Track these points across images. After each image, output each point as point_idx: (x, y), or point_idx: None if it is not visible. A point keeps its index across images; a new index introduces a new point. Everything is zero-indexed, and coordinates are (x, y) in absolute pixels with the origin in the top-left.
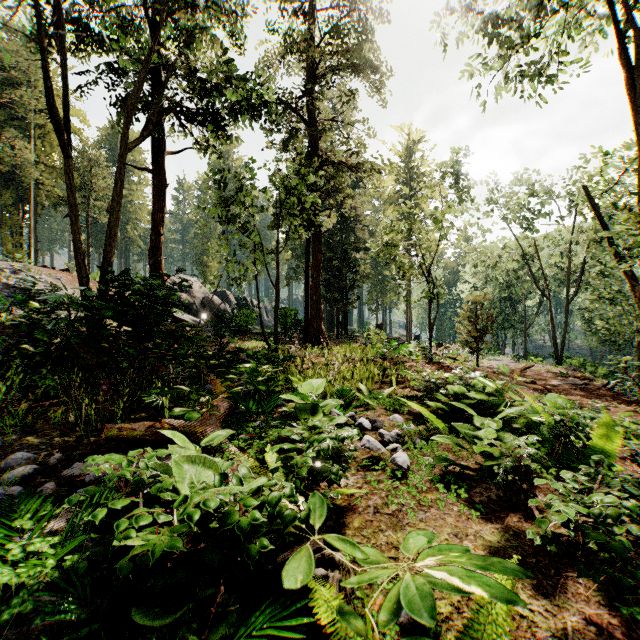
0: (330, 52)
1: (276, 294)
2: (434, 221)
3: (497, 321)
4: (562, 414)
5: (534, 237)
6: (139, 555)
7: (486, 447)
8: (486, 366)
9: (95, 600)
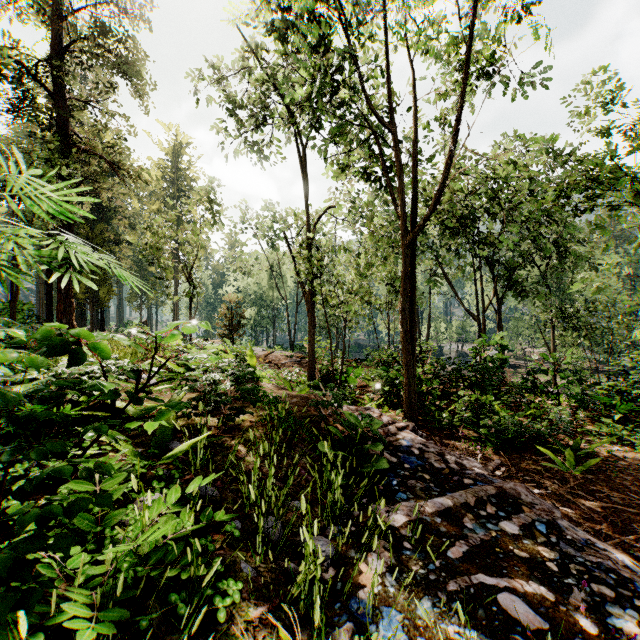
0: (86, 39)
1: (13, 284)
2: (193, 233)
3: (255, 319)
4: (237, 351)
5: (277, 254)
6: (27, 392)
7: (194, 361)
8: None
9: (6, 410)
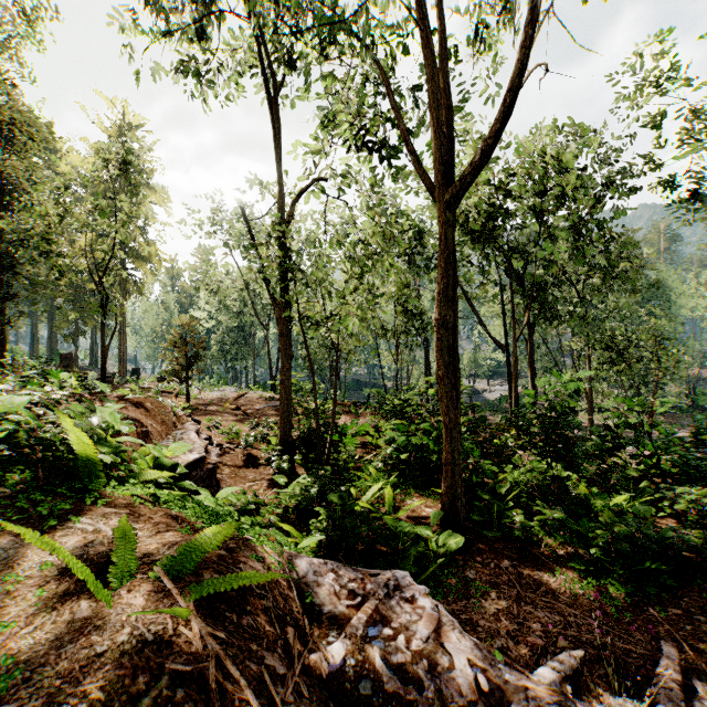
0: None
1: None
2: (100, 212)
3: (230, 351)
4: (26, 423)
5: None
6: None
7: None
8: (204, 398)
9: None
